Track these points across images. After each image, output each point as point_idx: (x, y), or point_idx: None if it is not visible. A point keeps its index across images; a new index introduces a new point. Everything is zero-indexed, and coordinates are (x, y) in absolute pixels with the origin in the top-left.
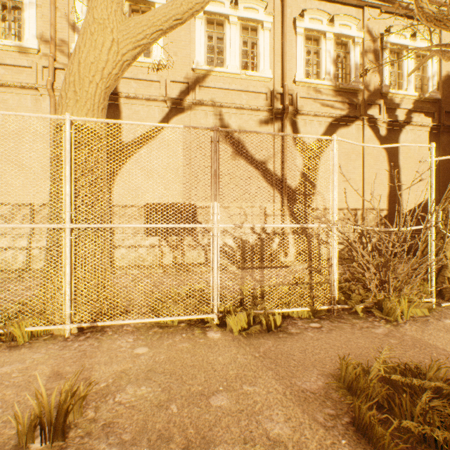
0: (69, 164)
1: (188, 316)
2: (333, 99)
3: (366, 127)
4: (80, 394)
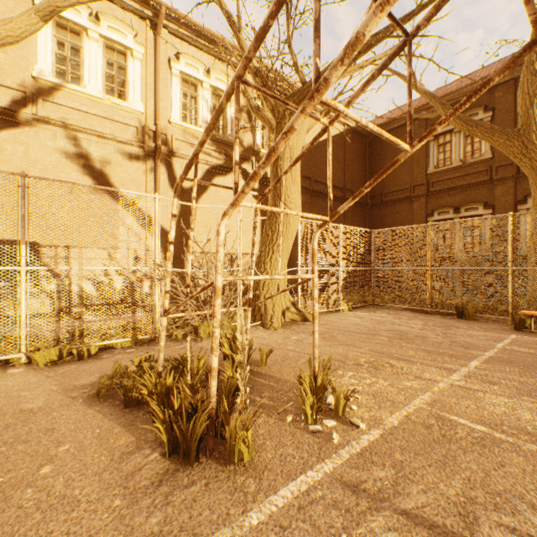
0: None
1: None
2: (210, 148)
3: (241, 179)
4: None
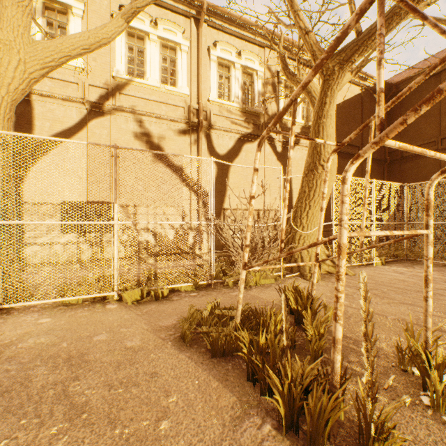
0: None
1: (92, 294)
2: (241, 119)
3: (267, 144)
4: None
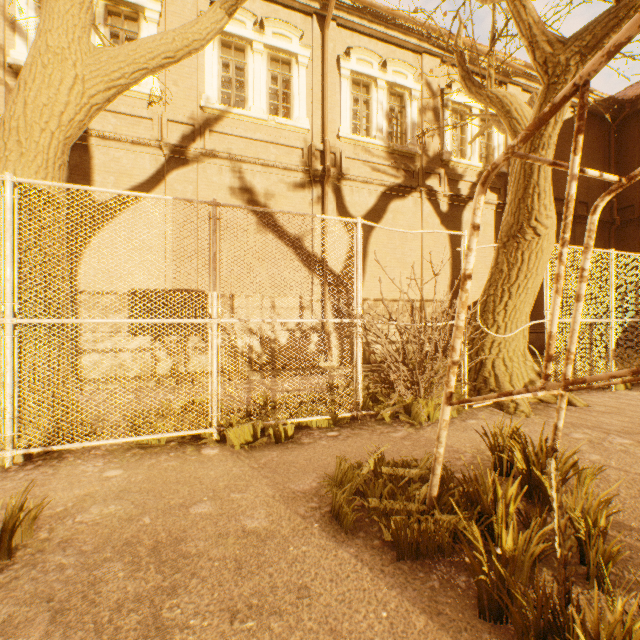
0: (11, 239)
1: (180, 432)
2: (386, 163)
3: (425, 201)
4: (30, 512)
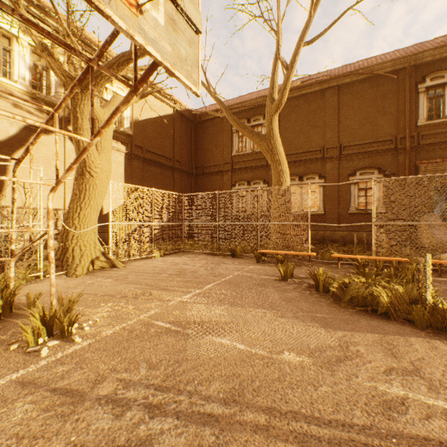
0: None
1: None
2: (29, 105)
3: (68, 140)
4: None
